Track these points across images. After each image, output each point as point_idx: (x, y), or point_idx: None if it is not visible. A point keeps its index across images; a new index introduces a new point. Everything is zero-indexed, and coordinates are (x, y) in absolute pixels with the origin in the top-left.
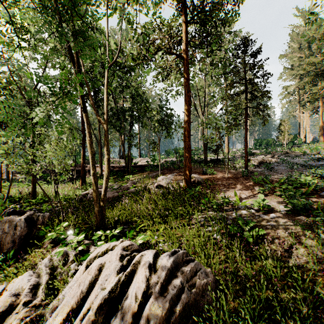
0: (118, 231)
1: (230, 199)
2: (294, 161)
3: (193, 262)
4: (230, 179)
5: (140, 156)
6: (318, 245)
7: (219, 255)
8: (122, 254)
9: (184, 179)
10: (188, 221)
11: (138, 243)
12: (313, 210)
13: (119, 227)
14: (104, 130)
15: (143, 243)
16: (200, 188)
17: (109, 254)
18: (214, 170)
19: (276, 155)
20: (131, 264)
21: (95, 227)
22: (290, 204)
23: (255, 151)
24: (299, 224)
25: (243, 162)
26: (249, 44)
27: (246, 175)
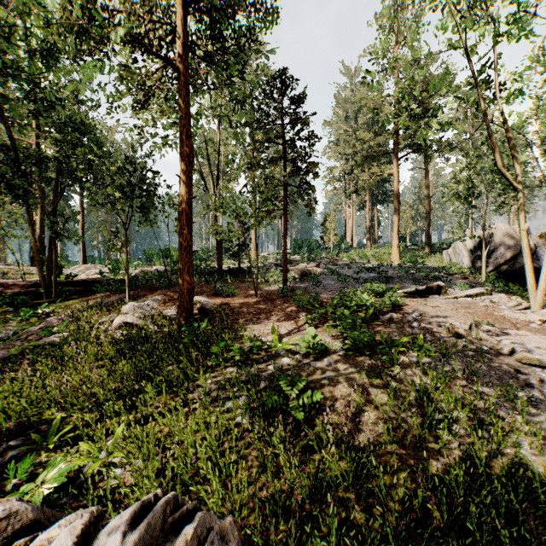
0: None
1: (262, 339)
2: (344, 272)
3: (192, 518)
4: (262, 302)
5: (85, 260)
6: (390, 401)
7: (248, 462)
8: None
9: (178, 307)
10: (186, 395)
11: (42, 494)
12: (377, 346)
13: None
14: None
15: (65, 482)
16: (210, 322)
17: None
18: (235, 288)
19: (322, 263)
20: None
21: None
22: (350, 340)
23: (295, 256)
24: (364, 370)
25: (280, 273)
26: (289, 82)
27: (286, 295)
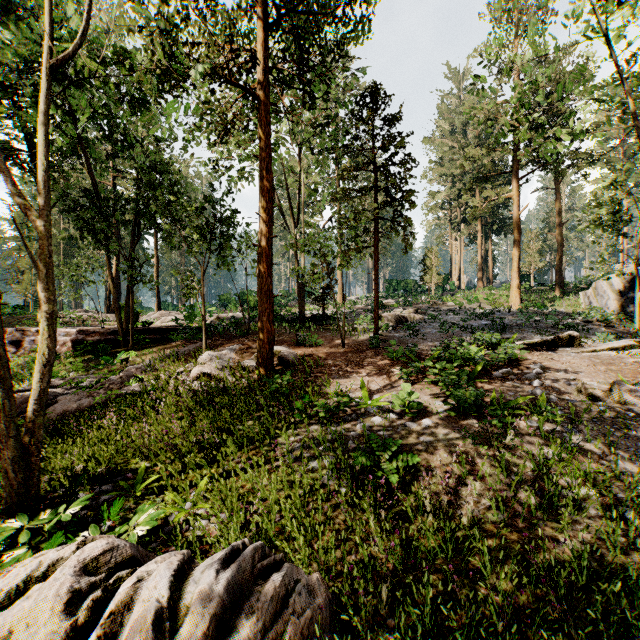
0: (76, 508)
1: (350, 395)
2: (448, 319)
3: (280, 568)
4: (349, 354)
5: (159, 307)
6: (500, 471)
7: (335, 525)
8: (75, 589)
9: (258, 357)
10: (267, 452)
11: (136, 535)
12: (486, 406)
13: (86, 490)
14: (63, 243)
15: (153, 528)
16: (292, 374)
17: (30, 600)
18: (319, 337)
19: (421, 308)
20: (105, 615)
21: (5, 506)
22: (454, 398)
23: (388, 300)
24: (469, 434)
25: (370, 320)
26: (381, 99)
27: (377, 345)
